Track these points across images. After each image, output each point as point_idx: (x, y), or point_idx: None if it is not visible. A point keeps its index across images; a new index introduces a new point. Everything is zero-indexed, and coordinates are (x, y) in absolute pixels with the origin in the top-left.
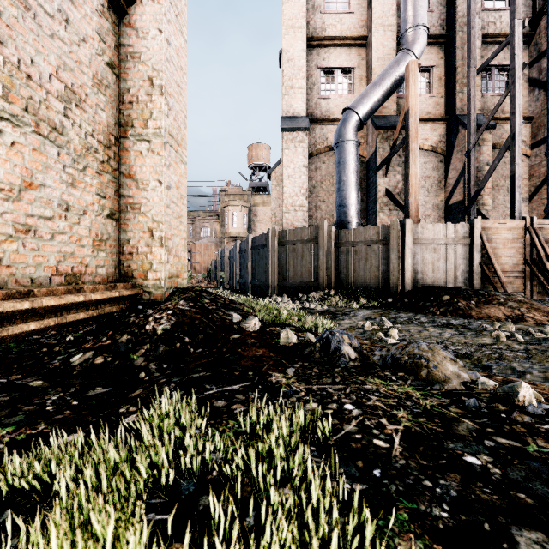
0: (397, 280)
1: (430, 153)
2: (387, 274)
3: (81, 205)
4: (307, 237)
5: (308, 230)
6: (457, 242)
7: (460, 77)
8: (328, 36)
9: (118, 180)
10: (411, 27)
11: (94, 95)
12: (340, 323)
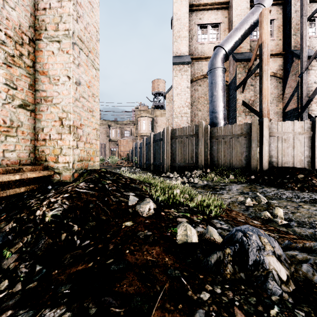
0: (257, 163)
1: (272, 78)
2: (248, 158)
3: None
4: (190, 133)
5: (191, 128)
6: (302, 134)
7: (294, 25)
8: (203, 3)
9: (34, 76)
10: None
11: None
12: (221, 198)
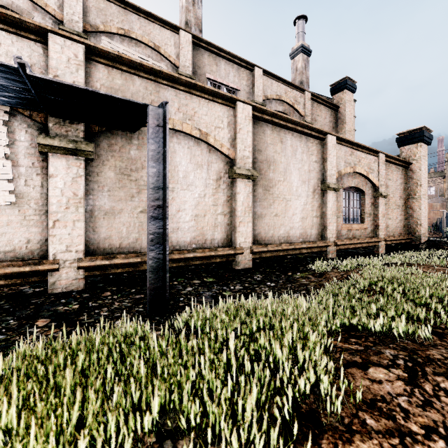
0: None
1: None
2: None
3: (401, 218)
4: None
5: None
6: None
7: None
8: None
9: (406, 209)
10: None
11: (403, 193)
12: None
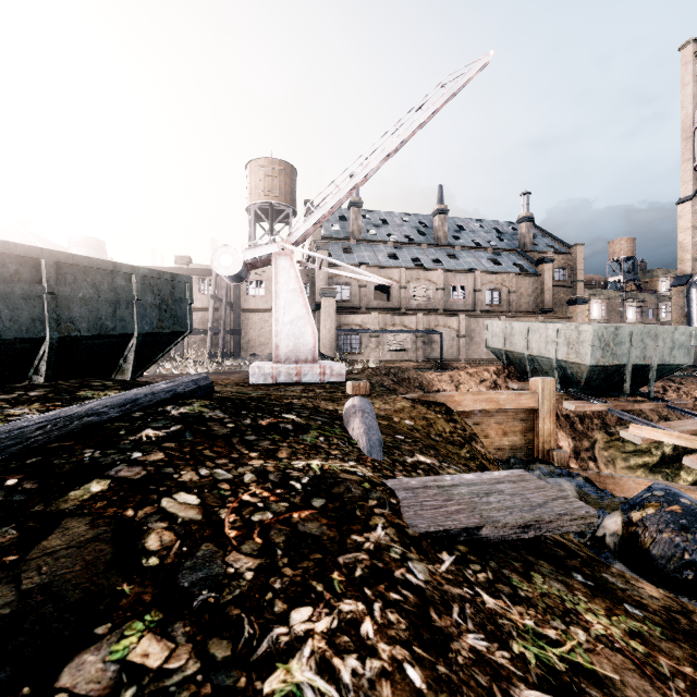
0: None
1: None
2: None
3: None
4: None
5: None
6: None
7: None
8: None
9: None
10: None
11: None
12: None
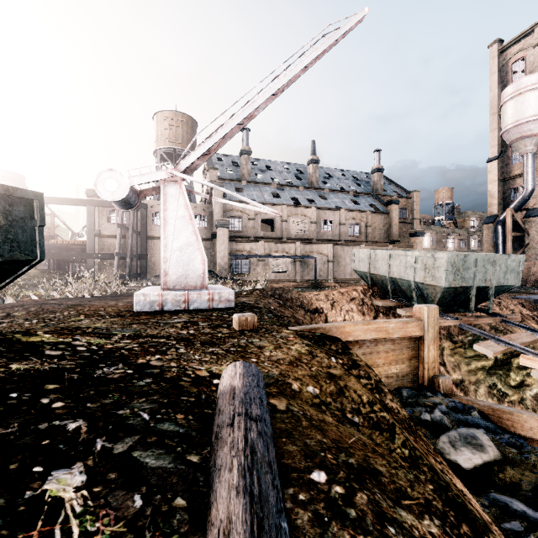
0: None
1: None
2: None
3: None
4: None
5: None
6: None
7: None
8: (512, 176)
9: None
10: (523, 186)
11: None
12: None
